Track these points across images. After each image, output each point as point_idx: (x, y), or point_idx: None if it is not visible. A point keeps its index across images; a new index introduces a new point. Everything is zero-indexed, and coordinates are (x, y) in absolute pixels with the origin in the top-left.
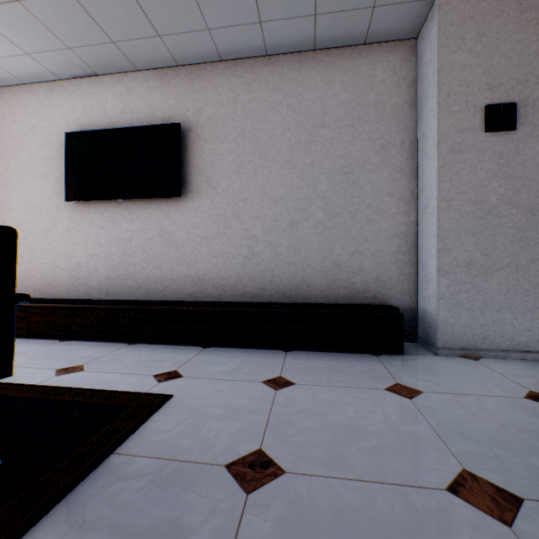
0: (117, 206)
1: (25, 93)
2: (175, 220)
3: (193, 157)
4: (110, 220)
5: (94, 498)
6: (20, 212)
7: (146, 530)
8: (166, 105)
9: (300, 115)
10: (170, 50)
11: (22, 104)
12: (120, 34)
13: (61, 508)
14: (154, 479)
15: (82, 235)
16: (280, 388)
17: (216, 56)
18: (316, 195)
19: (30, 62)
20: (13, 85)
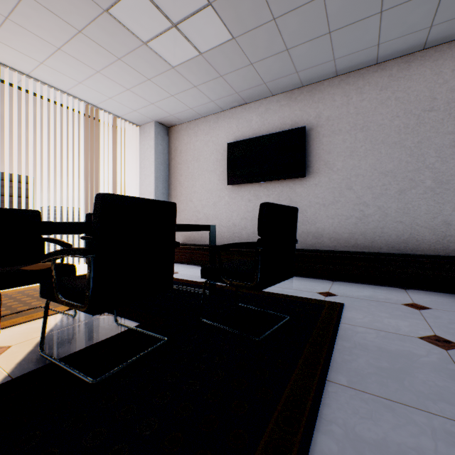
0: (259, 186)
1: (203, 123)
2: (300, 193)
3: (313, 148)
4: (254, 195)
5: (352, 336)
6: (200, 193)
7: (396, 351)
8: (293, 115)
9: (408, 105)
10: (300, 78)
11: (201, 129)
12: (271, 77)
13: (340, 336)
14: (378, 335)
15: (236, 206)
16: (420, 309)
17: (334, 74)
18: (424, 167)
19: (211, 105)
20: (196, 119)
